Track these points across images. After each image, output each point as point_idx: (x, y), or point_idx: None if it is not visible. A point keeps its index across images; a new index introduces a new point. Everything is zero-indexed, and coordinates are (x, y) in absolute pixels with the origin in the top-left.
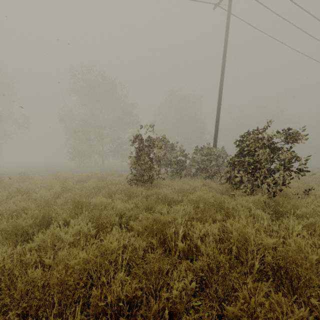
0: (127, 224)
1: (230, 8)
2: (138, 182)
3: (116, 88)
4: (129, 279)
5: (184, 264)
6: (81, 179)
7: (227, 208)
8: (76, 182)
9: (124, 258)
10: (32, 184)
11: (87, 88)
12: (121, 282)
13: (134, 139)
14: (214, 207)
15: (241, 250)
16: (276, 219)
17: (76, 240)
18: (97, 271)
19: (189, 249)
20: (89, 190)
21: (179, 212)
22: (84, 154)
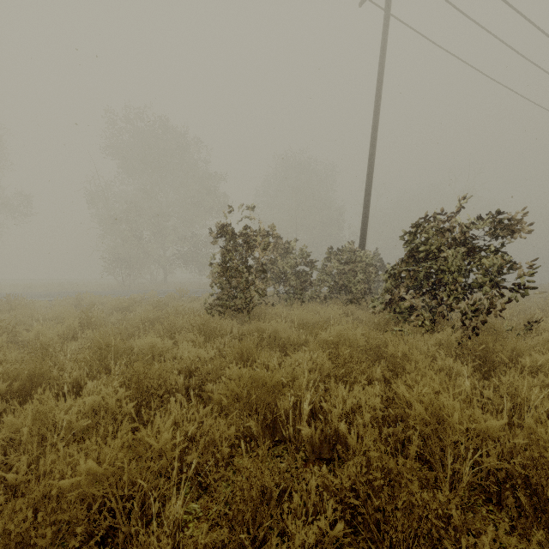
0: (201, 388)
1: (390, 3)
2: (225, 310)
3: (188, 147)
4: (198, 509)
5: (315, 473)
6: (122, 306)
7: (391, 356)
8: (111, 312)
9: (190, 462)
10: (27, 314)
11: (136, 146)
12: (177, 525)
13: (218, 232)
14: (366, 355)
15: (430, 442)
16: (482, 376)
17: (92, 425)
18: (128, 496)
19: (323, 440)
20: (133, 326)
21: (301, 365)
22: (131, 263)
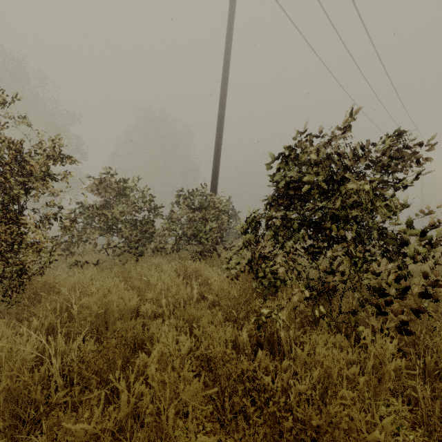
0: None
1: None
2: None
3: (28, 78)
4: None
5: None
6: None
7: None
8: None
9: None
10: None
11: None
12: None
13: None
14: None
15: None
16: None
17: None
18: None
19: None
20: None
21: None
22: None
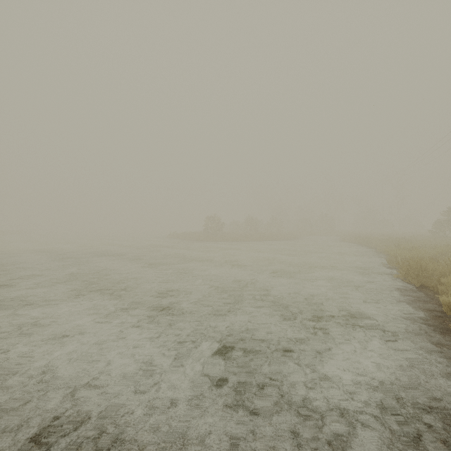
0: None
1: None
2: None
3: None
4: None
5: None
6: None
7: None
8: None
9: None
10: None
11: None
12: None
13: None
14: None
15: None
16: None
17: None
18: None
19: None
20: None
21: None
22: None
